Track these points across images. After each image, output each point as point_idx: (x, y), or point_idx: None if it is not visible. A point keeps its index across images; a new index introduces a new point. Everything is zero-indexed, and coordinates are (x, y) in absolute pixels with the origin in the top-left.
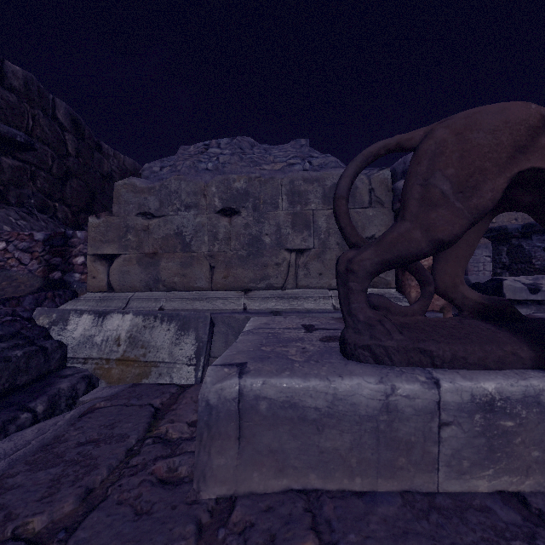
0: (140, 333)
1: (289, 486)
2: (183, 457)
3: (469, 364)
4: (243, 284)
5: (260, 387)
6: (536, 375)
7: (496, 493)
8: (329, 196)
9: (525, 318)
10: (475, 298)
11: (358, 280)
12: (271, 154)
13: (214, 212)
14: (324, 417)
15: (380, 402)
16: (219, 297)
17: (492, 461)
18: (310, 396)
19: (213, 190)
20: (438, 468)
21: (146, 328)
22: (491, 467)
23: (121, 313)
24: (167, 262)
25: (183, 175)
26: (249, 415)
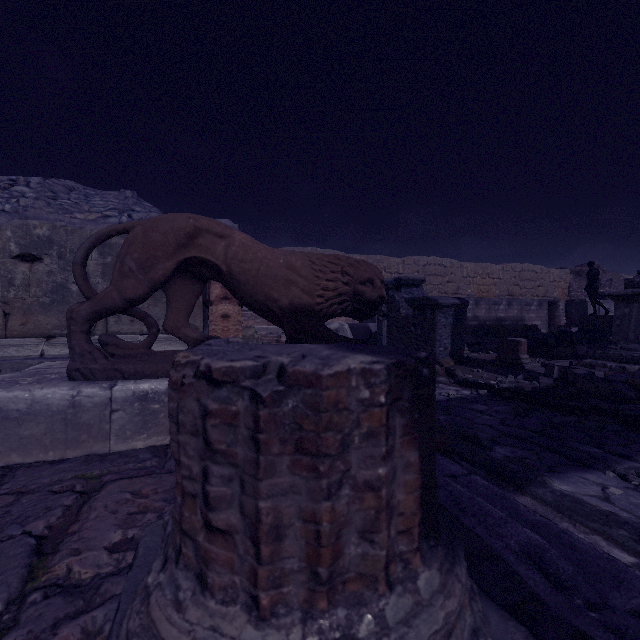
0: None
1: None
2: None
3: (146, 375)
4: (45, 331)
5: None
6: None
7: (154, 449)
8: None
9: None
10: (195, 336)
11: (77, 324)
12: (89, 202)
13: (9, 257)
14: (25, 415)
15: (68, 401)
16: (13, 344)
17: (146, 429)
18: (13, 402)
19: (8, 234)
20: (110, 438)
21: None
22: (146, 433)
23: None
24: None
25: None
26: None
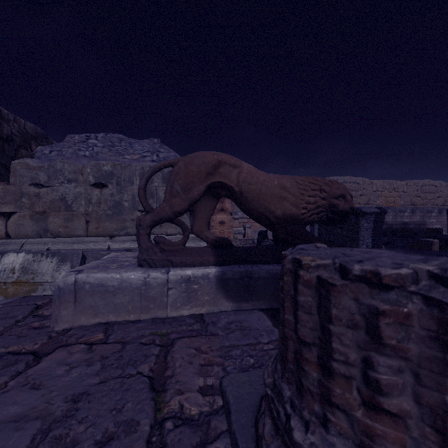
0: (31, 265)
1: (100, 321)
2: (50, 320)
3: (187, 264)
4: (109, 233)
5: (86, 278)
6: (211, 267)
7: (194, 316)
8: (166, 178)
9: (231, 246)
10: (212, 237)
11: (143, 229)
12: (133, 147)
13: (89, 185)
14: (117, 289)
15: (142, 281)
16: (92, 241)
17: (189, 302)
18: (110, 281)
19: (88, 170)
20: (167, 307)
21: (35, 261)
22: (189, 305)
23: (16, 252)
24: (54, 218)
25: (66, 159)
26: (80, 291)
